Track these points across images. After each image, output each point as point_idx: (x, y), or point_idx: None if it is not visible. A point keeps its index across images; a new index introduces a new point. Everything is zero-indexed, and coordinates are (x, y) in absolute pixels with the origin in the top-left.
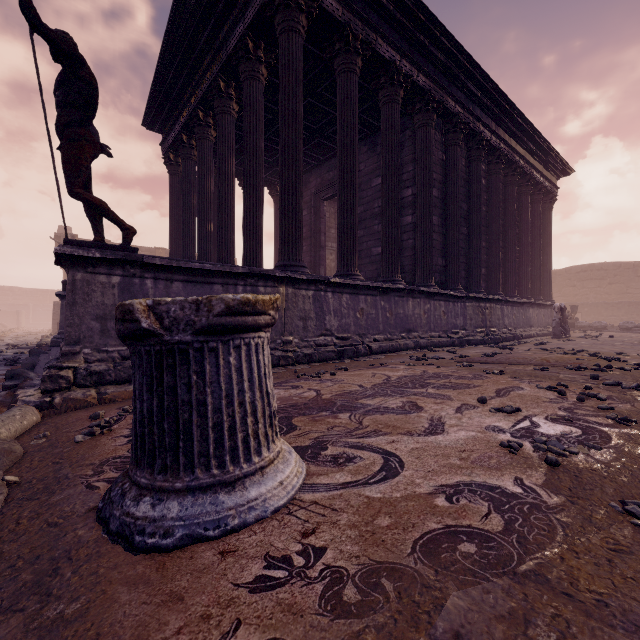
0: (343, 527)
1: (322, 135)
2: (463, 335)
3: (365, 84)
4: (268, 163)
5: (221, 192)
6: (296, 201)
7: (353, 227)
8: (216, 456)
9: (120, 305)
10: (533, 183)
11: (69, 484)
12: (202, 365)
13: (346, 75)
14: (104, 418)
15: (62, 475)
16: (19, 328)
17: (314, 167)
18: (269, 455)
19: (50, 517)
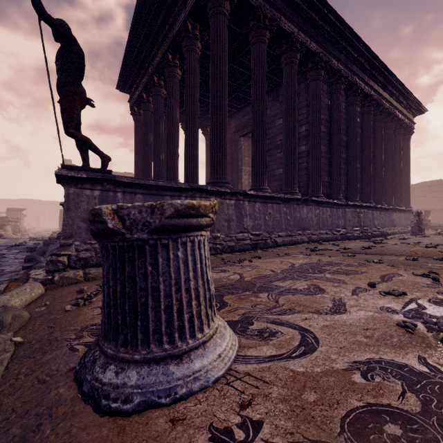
0: (275, 400)
1: (240, 90)
2: (344, 232)
3: (271, 51)
4: (201, 112)
5: (169, 132)
6: (222, 136)
7: (263, 154)
8: (167, 333)
9: (91, 209)
10: (396, 120)
11: (57, 346)
12: (156, 258)
13: (258, 44)
14: (86, 292)
15: (53, 338)
16: (39, 227)
17: (234, 113)
18: (209, 331)
19: (40, 374)
